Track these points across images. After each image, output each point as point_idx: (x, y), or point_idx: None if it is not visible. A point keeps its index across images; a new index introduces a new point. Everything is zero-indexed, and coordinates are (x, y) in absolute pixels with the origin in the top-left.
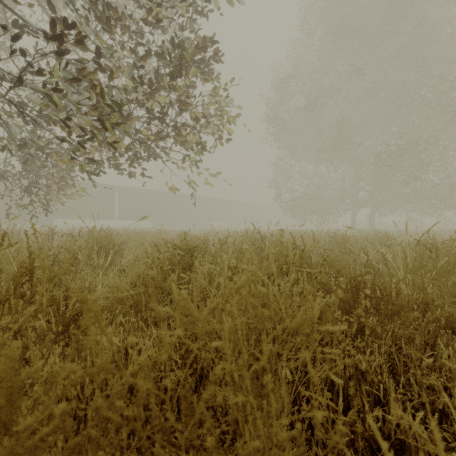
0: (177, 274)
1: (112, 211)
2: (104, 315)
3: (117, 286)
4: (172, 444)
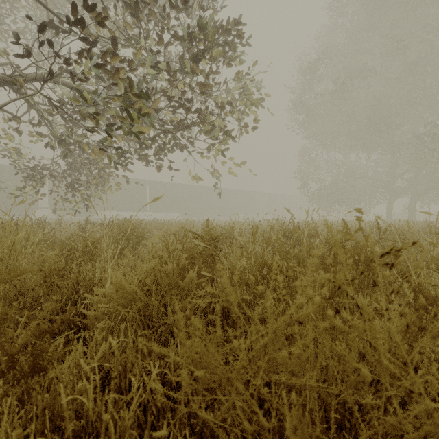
0: (196, 271)
1: (145, 203)
2: (104, 321)
3: (122, 285)
4: None
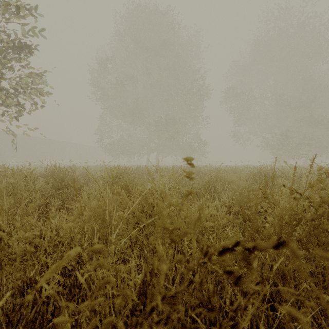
0: None
1: None
2: None
3: None
4: None
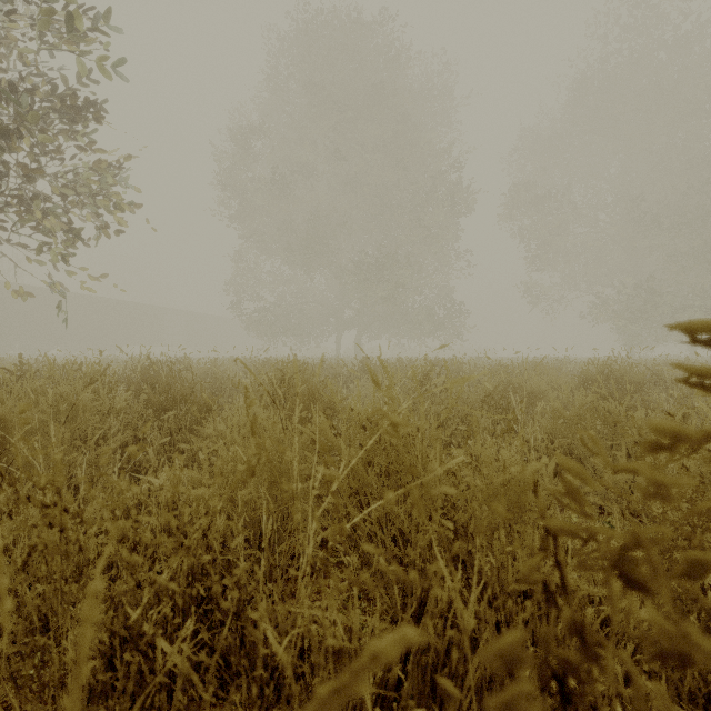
0: None
1: None
2: None
3: None
4: None
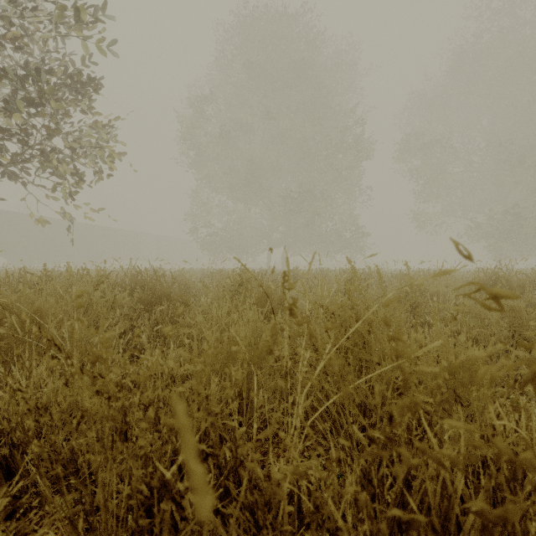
0: None
1: None
2: None
3: None
4: (12, 313)
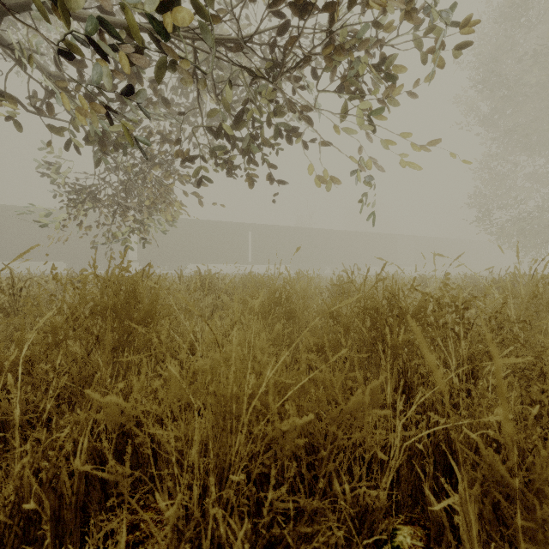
0: None
1: (246, 253)
2: None
3: None
4: None
